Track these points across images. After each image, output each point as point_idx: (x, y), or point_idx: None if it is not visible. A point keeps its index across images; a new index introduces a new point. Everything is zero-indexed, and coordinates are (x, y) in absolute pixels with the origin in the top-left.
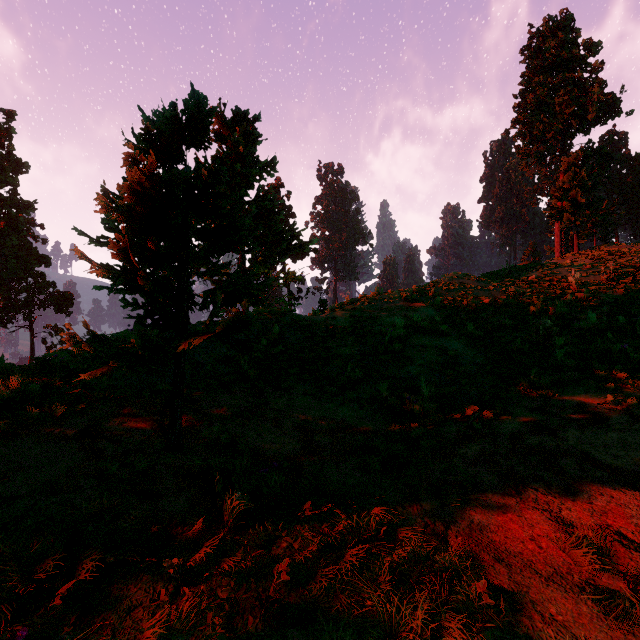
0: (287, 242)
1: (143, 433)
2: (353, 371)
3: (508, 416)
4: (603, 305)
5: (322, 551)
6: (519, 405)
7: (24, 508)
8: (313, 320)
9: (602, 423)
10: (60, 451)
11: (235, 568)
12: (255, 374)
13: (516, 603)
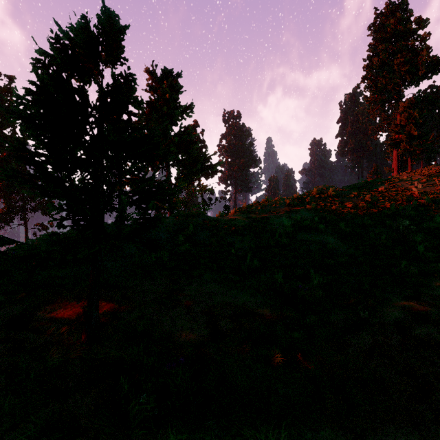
0: (201, 164)
1: (67, 321)
2: (251, 261)
3: (388, 304)
4: None
5: None
6: (394, 293)
7: None
8: (219, 220)
9: None
10: None
11: None
12: (173, 264)
13: None
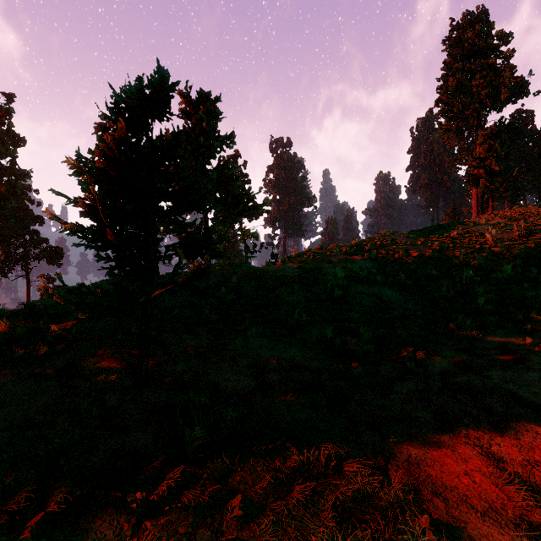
0: (244, 204)
1: (114, 372)
2: (300, 315)
3: (438, 356)
4: (516, 258)
5: (273, 484)
6: (447, 346)
7: (2, 443)
8: (266, 271)
9: (522, 363)
10: (39, 389)
11: (193, 501)
12: (215, 318)
13: (455, 539)
